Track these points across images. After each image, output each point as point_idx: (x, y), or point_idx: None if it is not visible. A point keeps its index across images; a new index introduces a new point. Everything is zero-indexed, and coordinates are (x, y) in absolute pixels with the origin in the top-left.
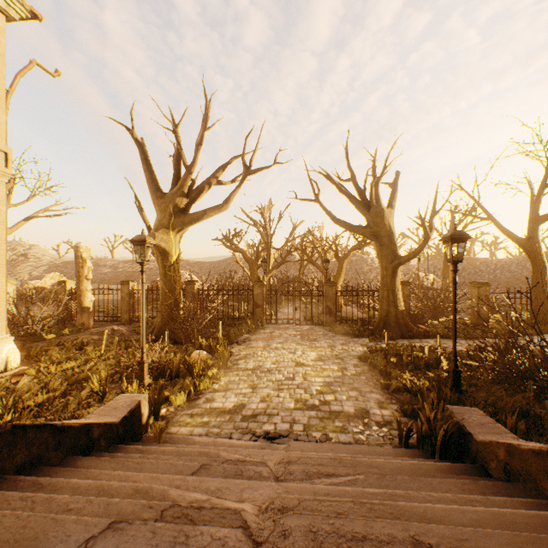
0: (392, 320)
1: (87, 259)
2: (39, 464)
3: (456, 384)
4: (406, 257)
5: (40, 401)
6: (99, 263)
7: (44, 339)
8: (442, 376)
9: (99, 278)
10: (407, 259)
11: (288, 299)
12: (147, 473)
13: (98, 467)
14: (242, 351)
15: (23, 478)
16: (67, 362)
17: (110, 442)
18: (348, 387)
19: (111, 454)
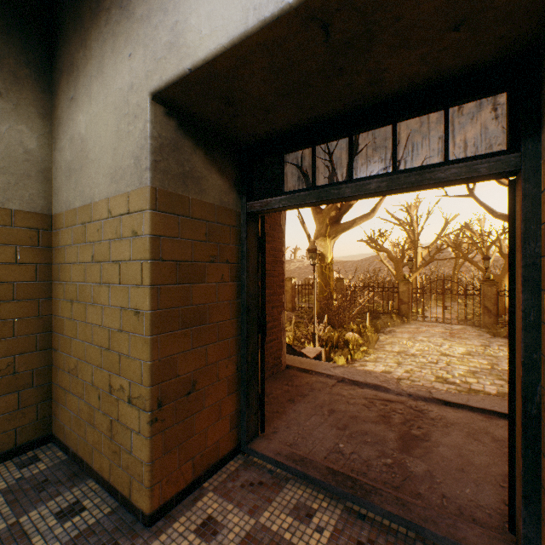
0: None
1: None
2: None
3: None
4: None
5: None
6: None
7: None
8: None
9: None
10: None
11: (439, 299)
12: None
13: None
14: (387, 339)
15: None
16: None
17: None
18: (495, 377)
19: None
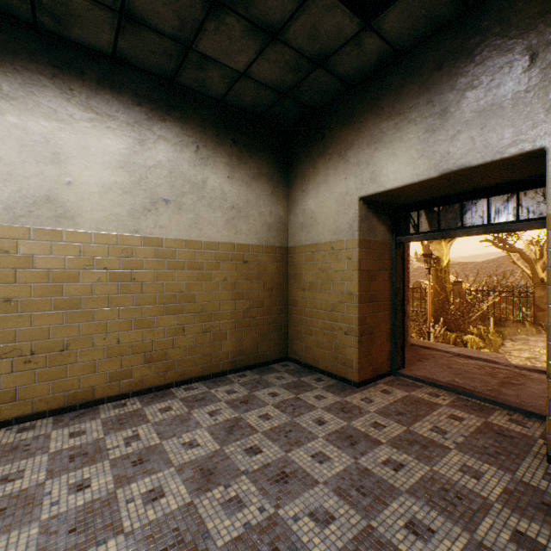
0: None
1: None
2: None
3: None
4: None
5: None
6: None
7: None
8: None
9: None
10: None
11: None
12: None
13: None
14: (515, 346)
15: None
16: None
17: None
18: None
19: None
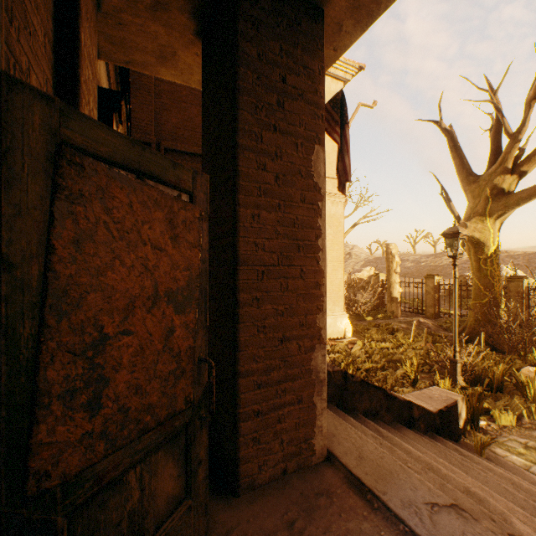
0: None
1: (395, 255)
2: (375, 416)
3: None
4: None
5: (366, 367)
6: (402, 258)
7: (364, 320)
8: None
9: (402, 272)
10: None
11: None
12: (475, 481)
13: (420, 444)
14: None
15: (368, 421)
16: (382, 342)
17: (427, 427)
18: None
19: (430, 439)
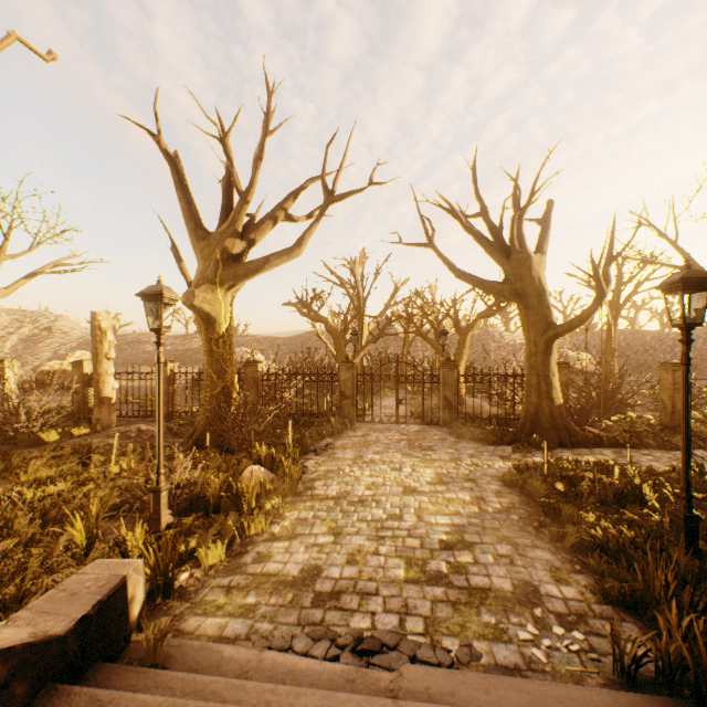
0: (545, 420)
1: (108, 331)
2: None
3: (691, 541)
4: (566, 325)
5: None
6: (142, 339)
7: (43, 443)
8: (652, 519)
9: (141, 358)
10: (568, 328)
11: (388, 386)
12: None
13: None
14: (322, 465)
15: None
16: (56, 482)
17: (43, 679)
18: (494, 536)
19: None
